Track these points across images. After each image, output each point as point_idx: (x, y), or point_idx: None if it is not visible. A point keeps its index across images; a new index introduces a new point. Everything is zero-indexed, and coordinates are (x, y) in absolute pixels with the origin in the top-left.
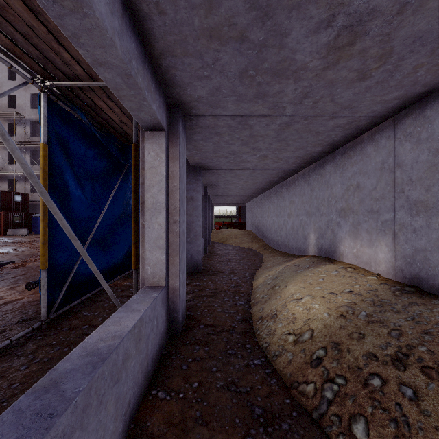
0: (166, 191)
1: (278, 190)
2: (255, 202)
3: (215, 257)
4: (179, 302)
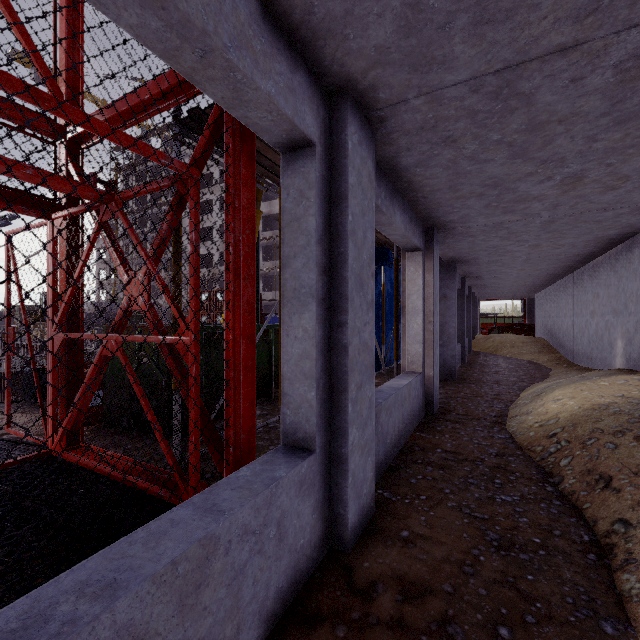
0: (423, 297)
1: (579, 277)
2: (547, 294)
3: (475, 368)
4: (433, 388)
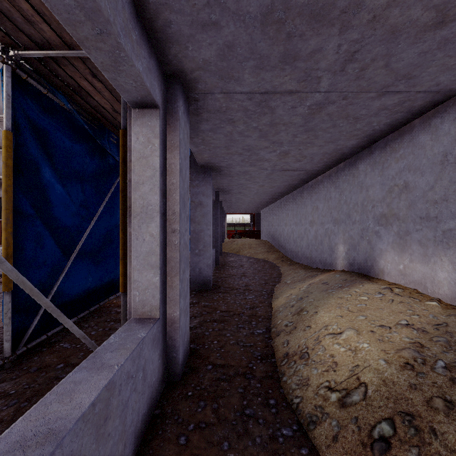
0: (160, 189)
1: (298, 195)
2: (271, 209)
3: (227, 270)
4: (179, 338)
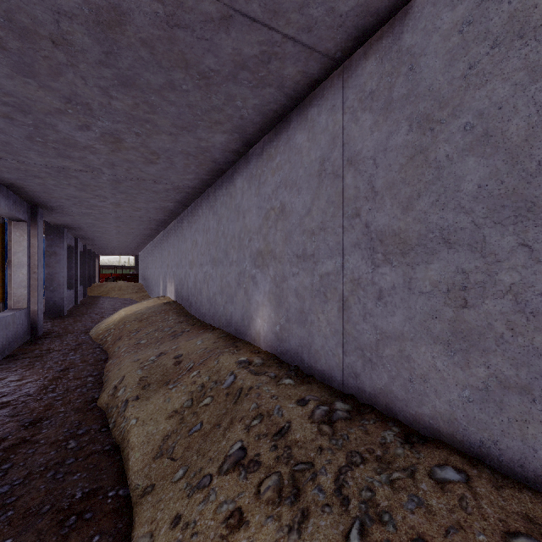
0: (28, 255)
1: (152, 246)
2: (143, 254)
3: (85, 306)
4: (38, 319)
